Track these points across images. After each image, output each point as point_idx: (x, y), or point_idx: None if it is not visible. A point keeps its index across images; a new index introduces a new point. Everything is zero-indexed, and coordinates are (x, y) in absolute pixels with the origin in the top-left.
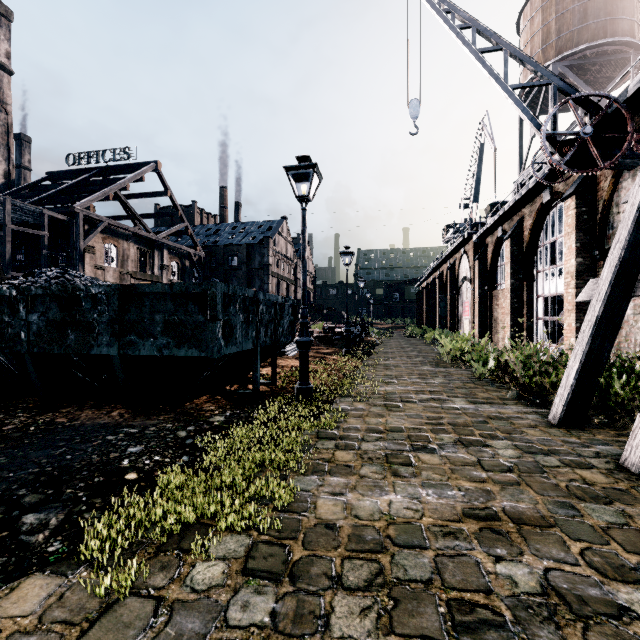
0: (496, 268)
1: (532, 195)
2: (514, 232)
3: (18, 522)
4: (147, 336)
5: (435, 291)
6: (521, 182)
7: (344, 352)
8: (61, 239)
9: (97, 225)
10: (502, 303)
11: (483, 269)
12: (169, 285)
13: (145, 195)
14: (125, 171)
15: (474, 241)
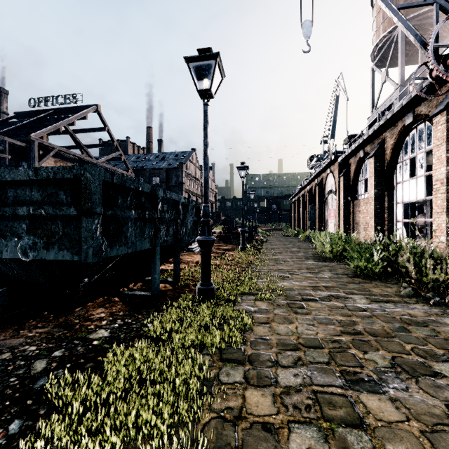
0: (357, 182)
1: (395, 119)
2: (377, 151)
3: None
4: (10, 235)
5: (305, 202)
6: (382, 111)
7: (240, 248)
8: (22, 161)
9: (49, 151)
10: (363, 209)
11: (347, 183)
12: (33, 170)
13: (89, 130)
14: (73, 112)
15: (339, 162)
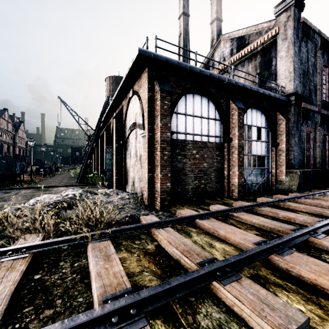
0: None
1: None
2: None
3: (0, 187)
4: (0, 170)
5: None
6: None
7: (43, 176)
8: None
9: None
10: None
11: None
12: (6, 162)
13: None
14: None
15: None
